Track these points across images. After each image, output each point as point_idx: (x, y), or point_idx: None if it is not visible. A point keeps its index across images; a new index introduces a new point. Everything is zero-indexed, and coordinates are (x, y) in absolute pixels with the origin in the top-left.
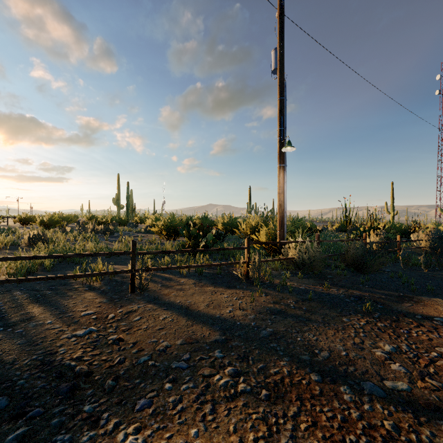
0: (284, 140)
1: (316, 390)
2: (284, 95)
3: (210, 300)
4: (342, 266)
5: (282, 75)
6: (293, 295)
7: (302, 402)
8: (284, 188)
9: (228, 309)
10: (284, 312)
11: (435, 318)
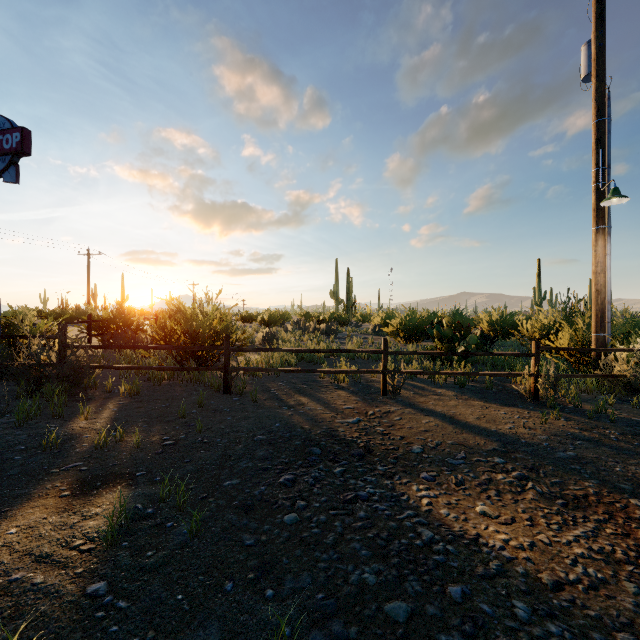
0: (605, 187)
1: (636, 514)
2: (607, 112)
3: (480, 414)
4: None
5: (602, 81)
6: (616, 425)
7: (612, 517)
8: (605, 264)
9: (506, 425)
10: (597, 442)
11: None
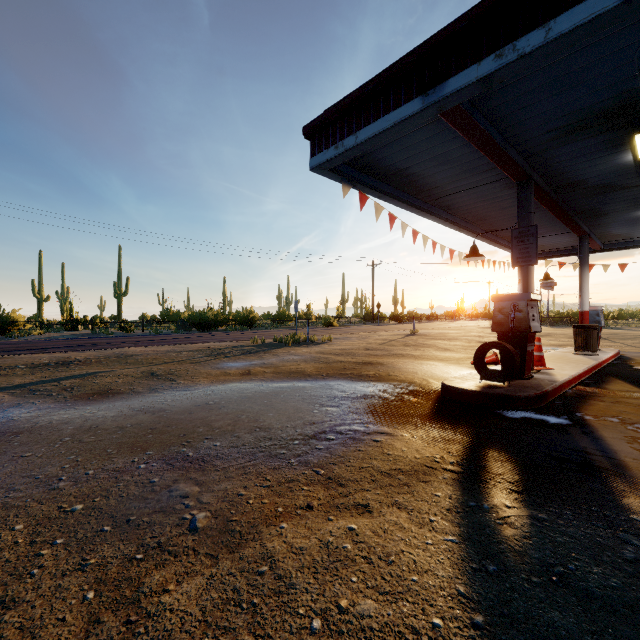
0: None
1: None
2: None
3: None
4: None
5: None
6: None
7: None
8: None
9: None
10: None
11: None
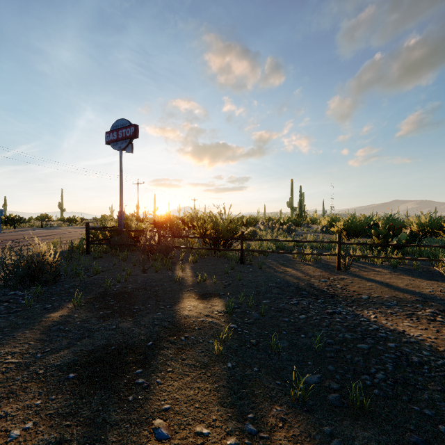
0: None
1: None
2: None
3: (408, 283)
4: None
5: None
6: None
7: None
8: None
9: (427, 290)
10: None
11: None
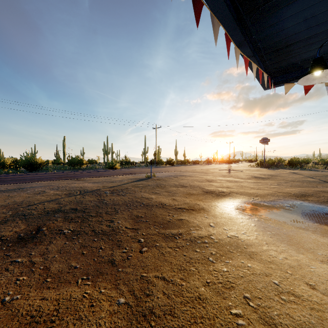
0: None
1: None
2: None
3: None
4: None
5: None
6: None
7: None
8: None
9: None
10: None
11: None
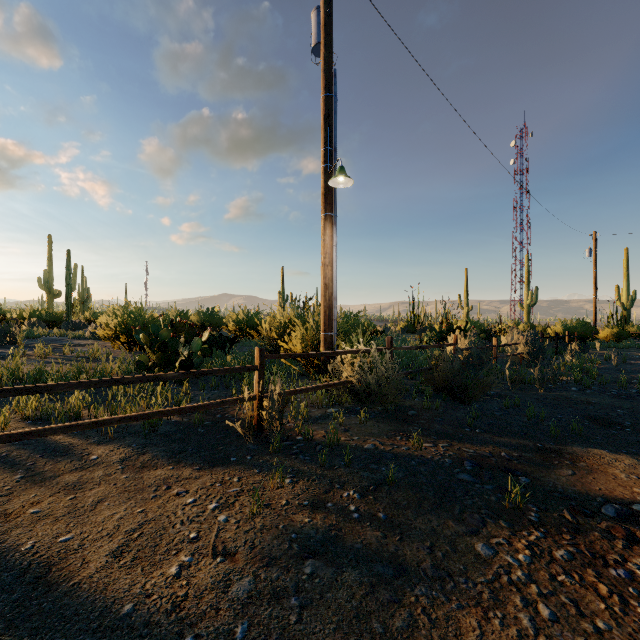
0: (332, 169)
1: None
2: (333, 90)
3: (135, 526)
4: (429, 391)
5: (330, 53)
6: (353, 472)
7: None
8: (332, 256)
9: (177, 558)
10: (337, 541)
11: (634, 507)
